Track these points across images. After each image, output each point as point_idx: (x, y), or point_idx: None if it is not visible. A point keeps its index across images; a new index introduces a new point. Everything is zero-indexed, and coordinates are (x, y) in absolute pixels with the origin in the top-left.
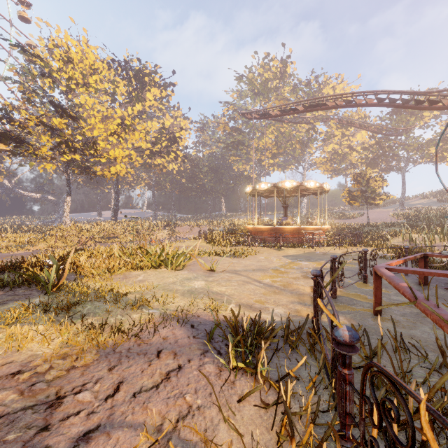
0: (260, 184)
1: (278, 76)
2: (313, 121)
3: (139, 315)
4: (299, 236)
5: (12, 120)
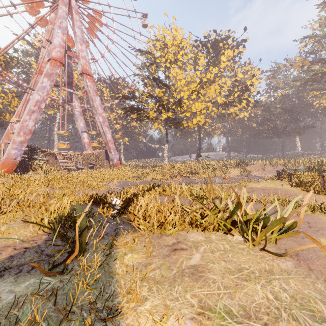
0: None
1: None
2: None
3: None
4: None
5: (136, 98)
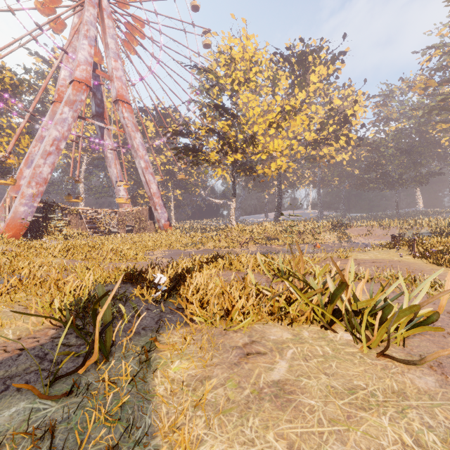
0: None
1: None
2: None
3: None
4: None
5: (191, 133)
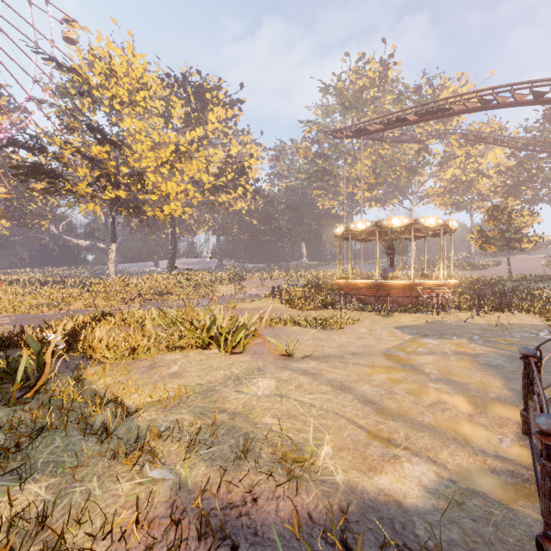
0: (356, 223)
1: (377, 83)
2: (425, 138)
3: (131, 485)
4: (413, 294)
5: (45, 150)
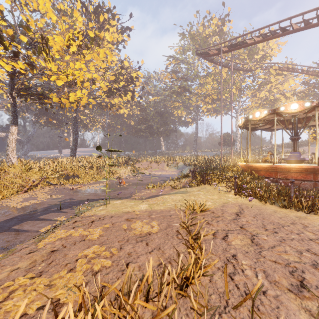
0: (288, 104)
1: (215, 35)
2: (254, 68)
3: None
4: None
5: None
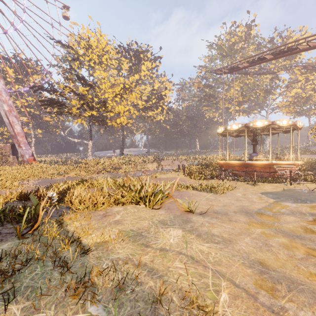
0: (231, 125)
1: (243, 39)
2: (276, 70)
3: None
4: (271, 170)
5: (56, 91)
